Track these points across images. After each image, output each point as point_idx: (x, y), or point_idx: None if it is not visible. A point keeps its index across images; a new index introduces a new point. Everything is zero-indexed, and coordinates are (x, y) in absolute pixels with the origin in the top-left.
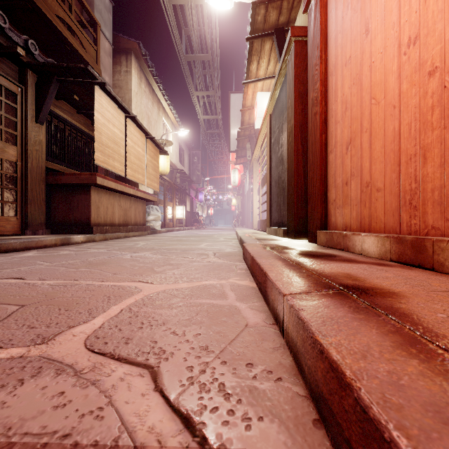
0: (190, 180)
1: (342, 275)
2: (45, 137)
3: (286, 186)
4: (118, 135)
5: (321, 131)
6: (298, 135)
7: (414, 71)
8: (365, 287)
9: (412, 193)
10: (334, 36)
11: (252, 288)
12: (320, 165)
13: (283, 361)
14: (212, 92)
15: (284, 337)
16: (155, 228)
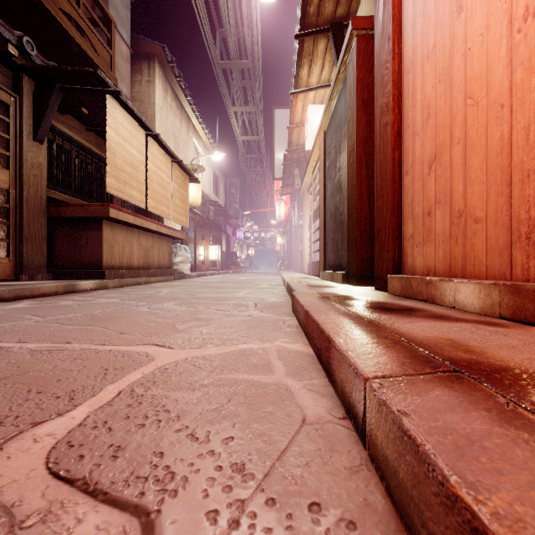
0: (226, 214)
1: (444, 342)
2: (46, 159)
3: (345, 219)
4: (136, 157)
5: (394, 147)
6: (361, 154)
7: (534, 53)
8: (491, 365)
9: (530, 223)
10: (412, 23)
11: (308, 355)
12: (393, 190)
13: (371, 498)
14: (253, 107)
15: (366, 447)
16: (183, 272)
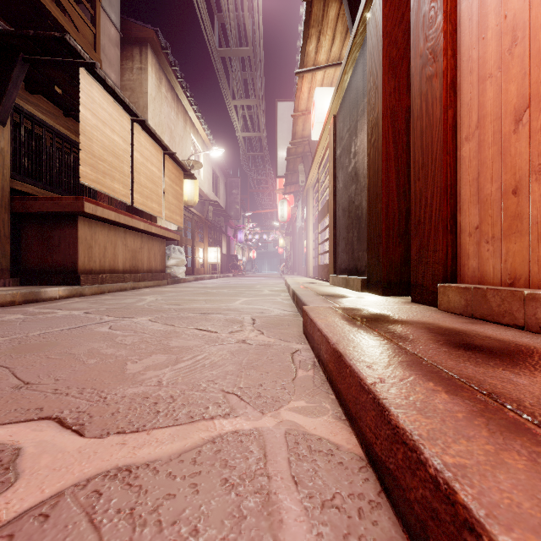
0: (226, 215)
1: None
2: (10, 144)
3: (364, 213)
4: (119, 144)
5: (446, 104)
6: (388, 128)
7: None
8: None
9: None
10: None
11: (353, 465)
12: (444, 165)
13: None
14: (254, 100)
15: None
16: (177, 276)
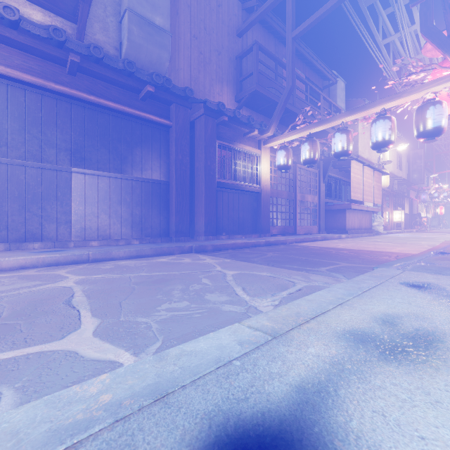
0: (409, 183)
1: None
2: (324, 188)
3: None
4: (359, 178)
5: None
6: None
7: None
8: None
9: None
10: None
11: None
12: None
13: None
14: None
15: None
16: (378, 231)
